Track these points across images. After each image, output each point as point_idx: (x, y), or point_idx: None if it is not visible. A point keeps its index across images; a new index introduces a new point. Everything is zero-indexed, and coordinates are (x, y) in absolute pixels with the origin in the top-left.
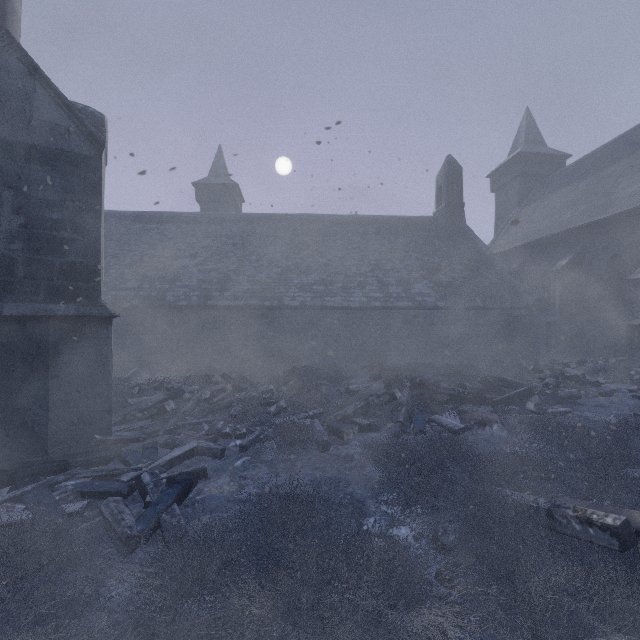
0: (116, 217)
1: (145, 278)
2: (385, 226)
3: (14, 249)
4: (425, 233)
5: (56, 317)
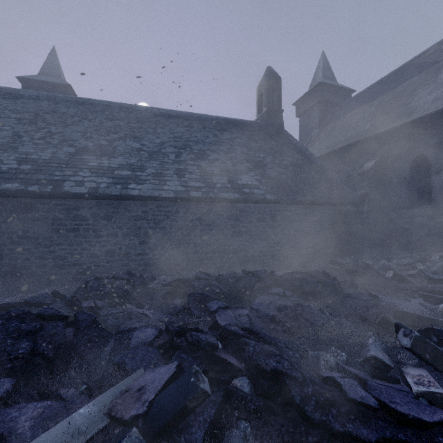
0: None
1: None
2: (211, 123)
3: None
4: (249, 132)
5: None
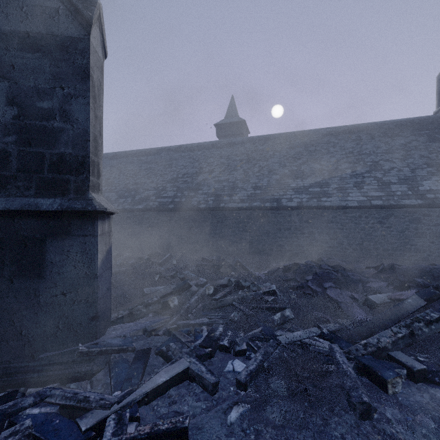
0: (165, 151)
1: (178, 189)
2: (379, 130)
3: (8, 142)
4: (428, 131)
5: (42, 212)
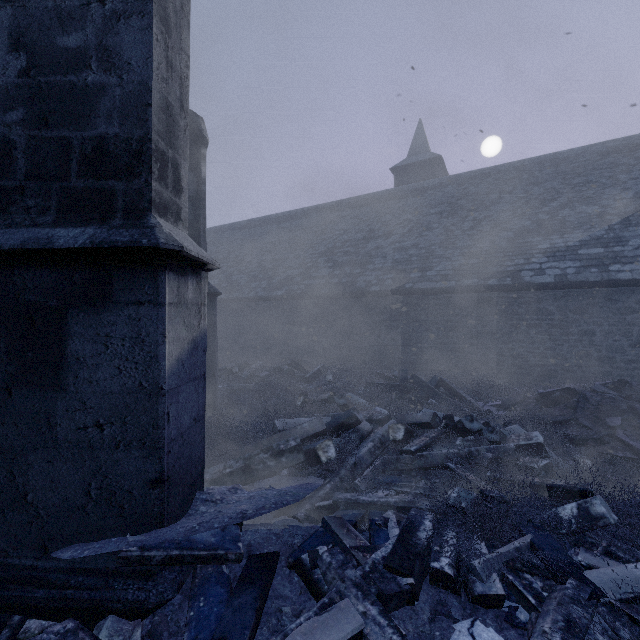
0: (316, 211)
1: (336, 264)
2: None
3: (12, 122)
4: None
5: (59, 254)
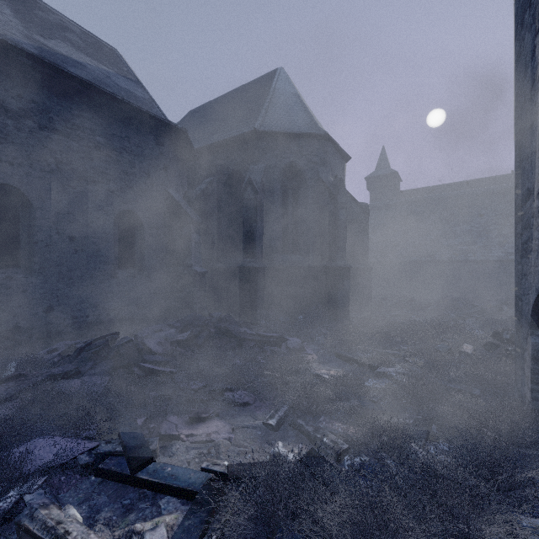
0: None
1: None
2: None
3: (347, 249)
4: None
5: (358, 268)
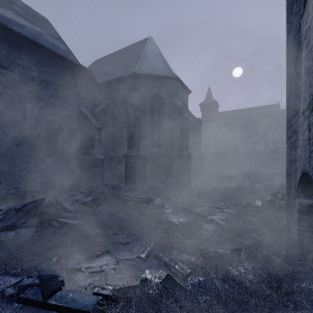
0: None
1: None
2: None
3: (189, 145)
4: None
5: (195, 156)
